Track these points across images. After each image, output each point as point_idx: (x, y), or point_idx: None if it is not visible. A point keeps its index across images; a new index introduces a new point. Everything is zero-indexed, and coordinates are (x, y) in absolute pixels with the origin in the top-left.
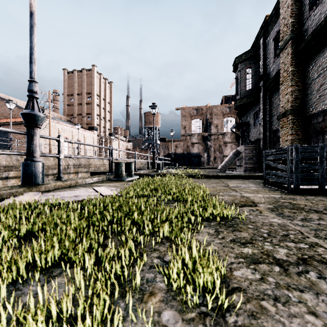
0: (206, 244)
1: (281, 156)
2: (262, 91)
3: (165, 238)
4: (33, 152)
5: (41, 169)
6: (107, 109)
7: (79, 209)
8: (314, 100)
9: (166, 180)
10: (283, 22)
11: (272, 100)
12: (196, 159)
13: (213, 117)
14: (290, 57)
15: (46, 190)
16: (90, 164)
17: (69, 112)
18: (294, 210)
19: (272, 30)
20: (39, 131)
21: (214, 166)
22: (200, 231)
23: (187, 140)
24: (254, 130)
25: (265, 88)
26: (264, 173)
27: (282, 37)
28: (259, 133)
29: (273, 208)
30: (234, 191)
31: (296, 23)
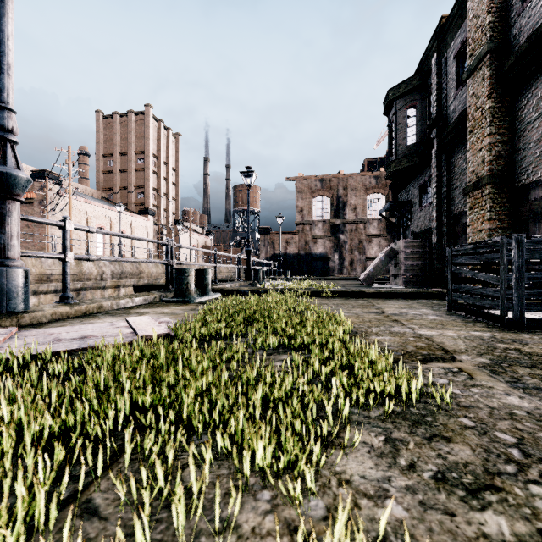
0: (371, 498)
1: (486, 257)
2: (436, 147)
3: (258, 469)
4: (4, 248)
5: (22, 282)
6: (170, 179)
7: (77, 370)
8: (532, 160)
9: (268, 302)
10: (475, 24)
11: (453, 162)
12: (321, 263)
13: (350, 193)
14: (487, 84)
15: (33, 324)
16: (141, 272)
17: (106, 184)
18: (540, 371)
19: (453, 40)
20: (18, 206)
21: (350, 276)
22: (351, 446)
23: (305, 231)
24: (421, 214)
25: (441, 141)
26: (449, 289)
27: (473, 49)
28: (430, 219)
29: (492, 366)
30: (398, 325)
31: (497, 24)
